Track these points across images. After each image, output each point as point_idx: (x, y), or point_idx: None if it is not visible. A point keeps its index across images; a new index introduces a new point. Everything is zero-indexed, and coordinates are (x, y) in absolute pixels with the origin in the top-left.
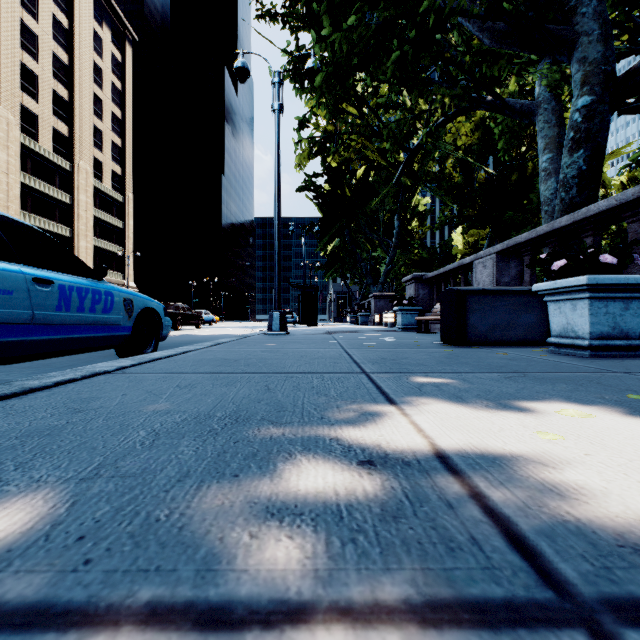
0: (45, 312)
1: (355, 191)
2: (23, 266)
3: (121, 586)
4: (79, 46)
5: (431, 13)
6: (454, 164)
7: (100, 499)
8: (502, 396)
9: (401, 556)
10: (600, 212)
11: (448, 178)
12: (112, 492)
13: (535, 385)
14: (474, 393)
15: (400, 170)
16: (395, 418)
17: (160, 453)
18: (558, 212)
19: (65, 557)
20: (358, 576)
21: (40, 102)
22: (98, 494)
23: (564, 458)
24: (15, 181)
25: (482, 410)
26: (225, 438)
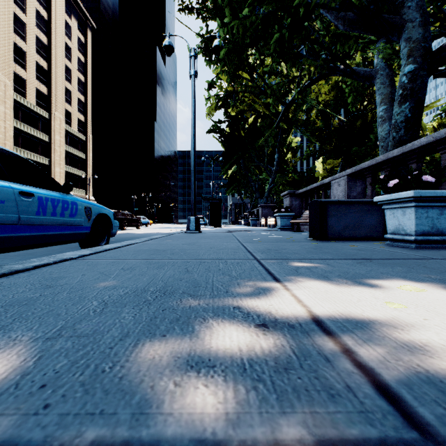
0: (28, 216)
1: (247, 133)
2: (12, 183)
3: (71, 427)
4: (55, 32)
5: (301, 6)
6: (317, 114)
7: (60, 354)
8: (356, 276)
9: (293, 401)
10: (421, 146)
11: (312, 124)
12: (70, 349)
13: (379, 268)
14: (336, 274)
15: (279, 118)
16: (280, 292)
17: (107, 318)
18: (391, 146)
19: (29, 402)
20: (260, 418)
21: (27, 71)
22: (59, 350)
23: (409, 322)
24: (10, 126)
25: (343, 286)
26: (156, 307)
